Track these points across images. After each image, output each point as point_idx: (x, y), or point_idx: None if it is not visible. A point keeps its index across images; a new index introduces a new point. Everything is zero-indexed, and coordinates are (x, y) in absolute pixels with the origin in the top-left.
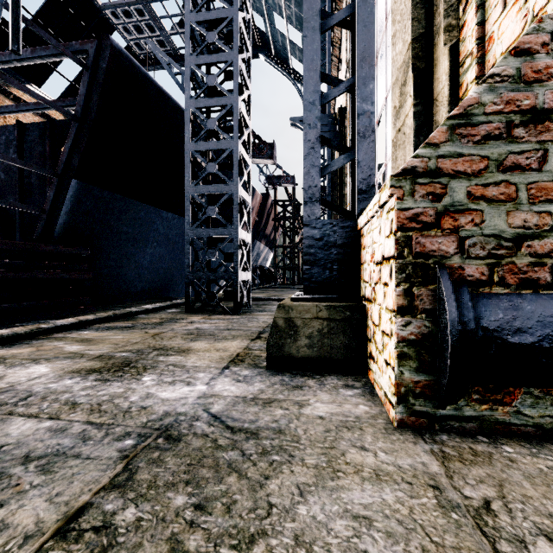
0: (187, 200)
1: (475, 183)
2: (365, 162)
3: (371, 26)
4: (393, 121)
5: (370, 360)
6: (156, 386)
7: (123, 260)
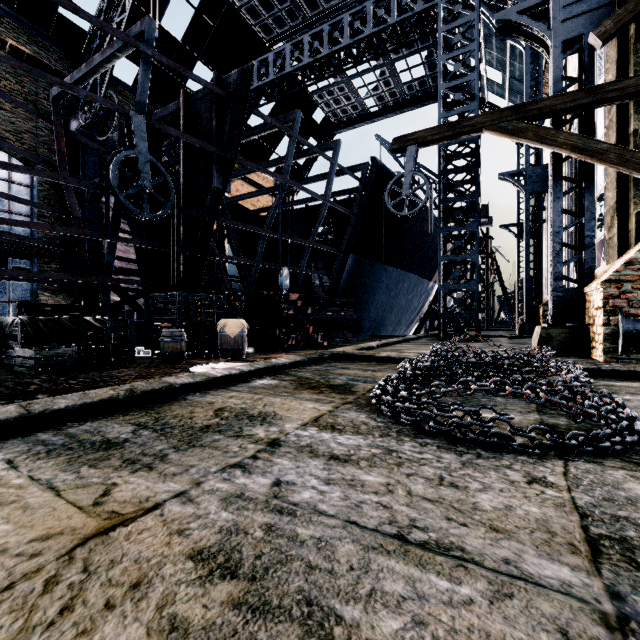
0: (439, 266)
1: (634, 284)
2: (588, 260)
3: (592, 194)
4: (607, 230)
5: (592, 350)
6: None
7: (362, 306)
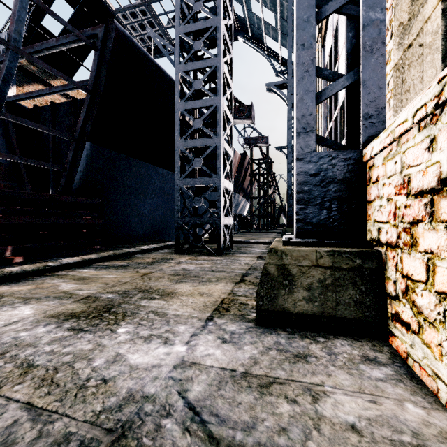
0: (177, 153)
1: None
2: (372, 81)
3: None
4: (397, 41)
5: (394, 324)
6: (129, 343)
7: (127, 209)
